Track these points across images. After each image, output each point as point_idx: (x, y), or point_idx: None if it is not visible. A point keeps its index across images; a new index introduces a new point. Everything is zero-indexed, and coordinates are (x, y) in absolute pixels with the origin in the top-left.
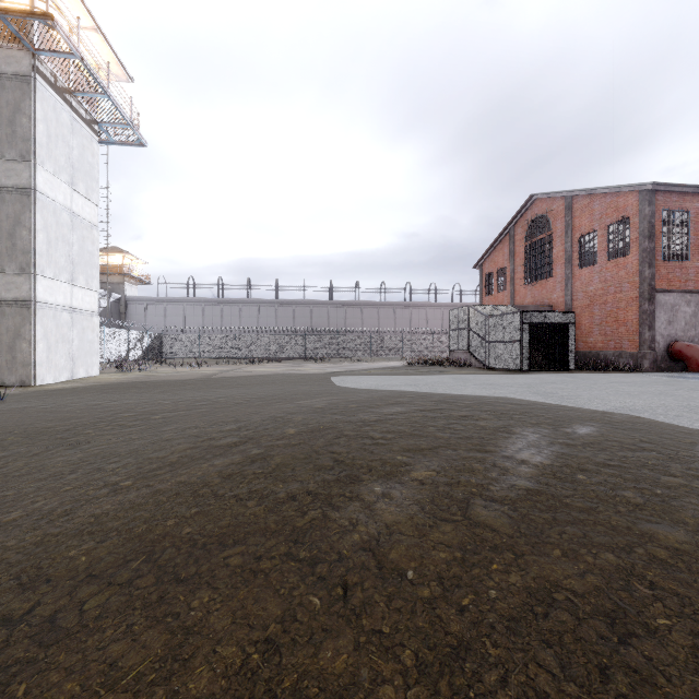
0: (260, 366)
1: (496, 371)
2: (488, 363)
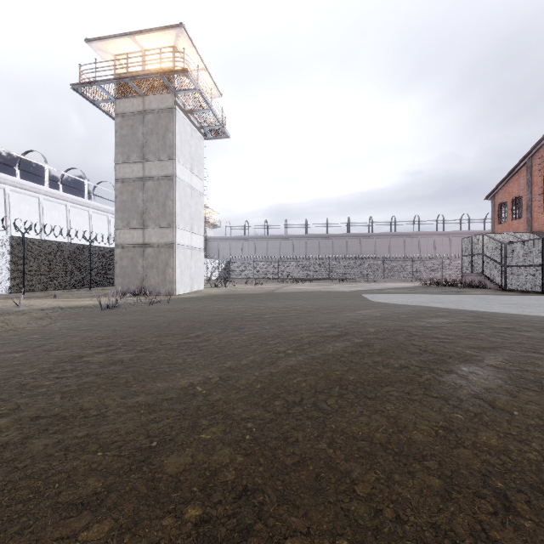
0: (298, 285)
1: (514, 293)
2: (505, 285)
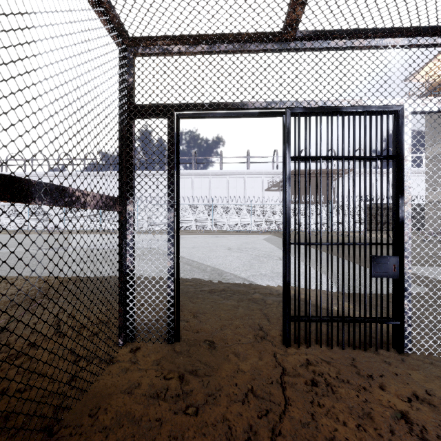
0: None
1: None
2: None
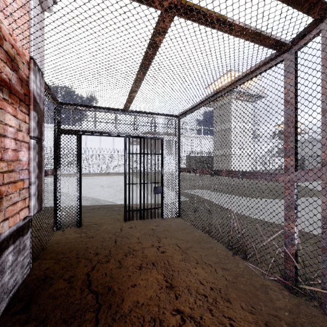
0: None
1: None
2: None
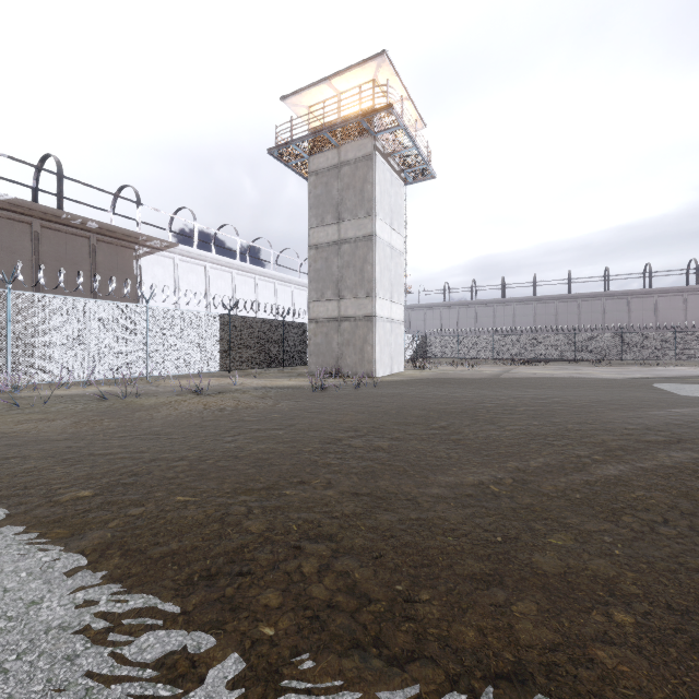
0: (528, 367)
1: None
2: None
